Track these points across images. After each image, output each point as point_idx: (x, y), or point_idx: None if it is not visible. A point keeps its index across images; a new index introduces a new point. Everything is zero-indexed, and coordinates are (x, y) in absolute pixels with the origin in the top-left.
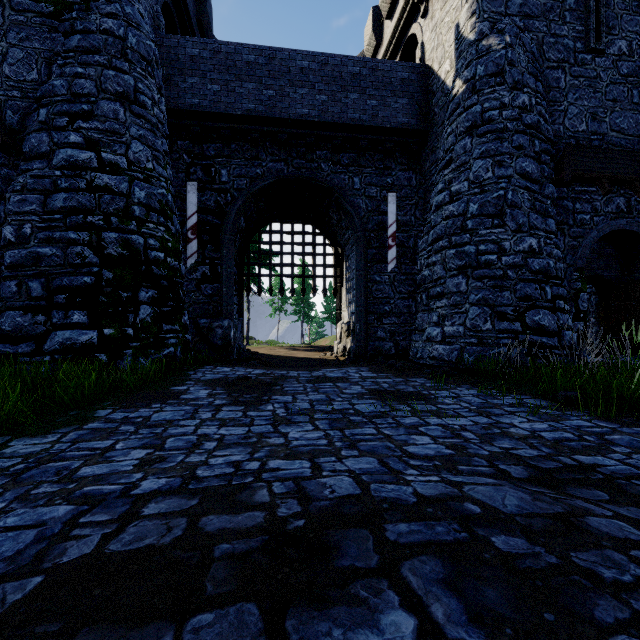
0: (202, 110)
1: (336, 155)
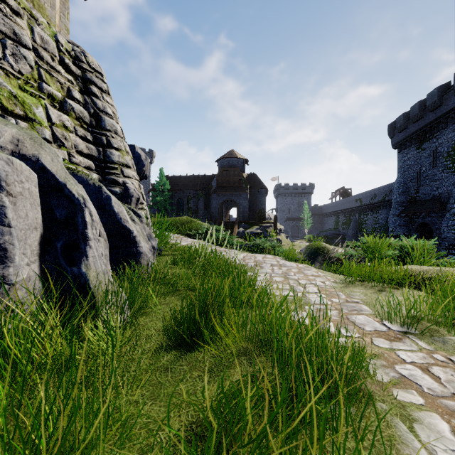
0: None
1: None
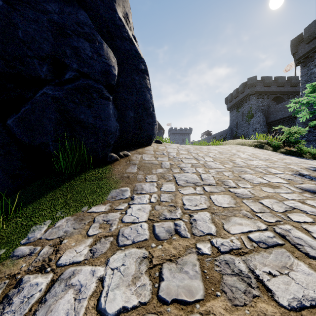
0: (272, 121)
1: None
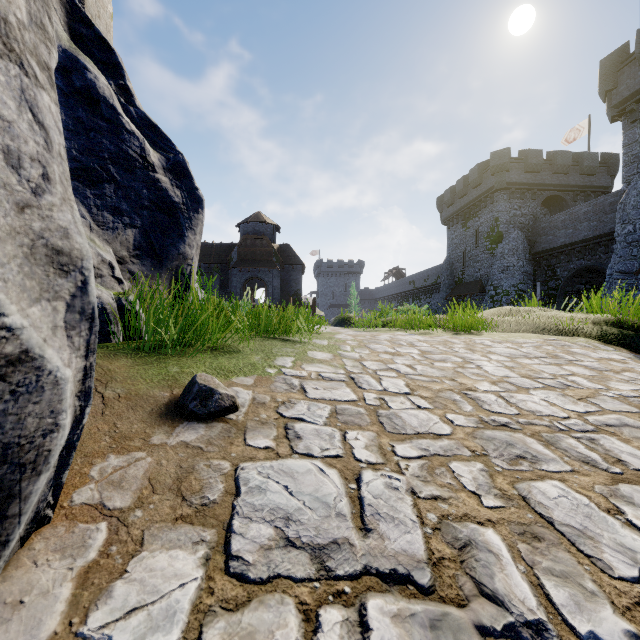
0: (545, 249)
1: (607, 249)
